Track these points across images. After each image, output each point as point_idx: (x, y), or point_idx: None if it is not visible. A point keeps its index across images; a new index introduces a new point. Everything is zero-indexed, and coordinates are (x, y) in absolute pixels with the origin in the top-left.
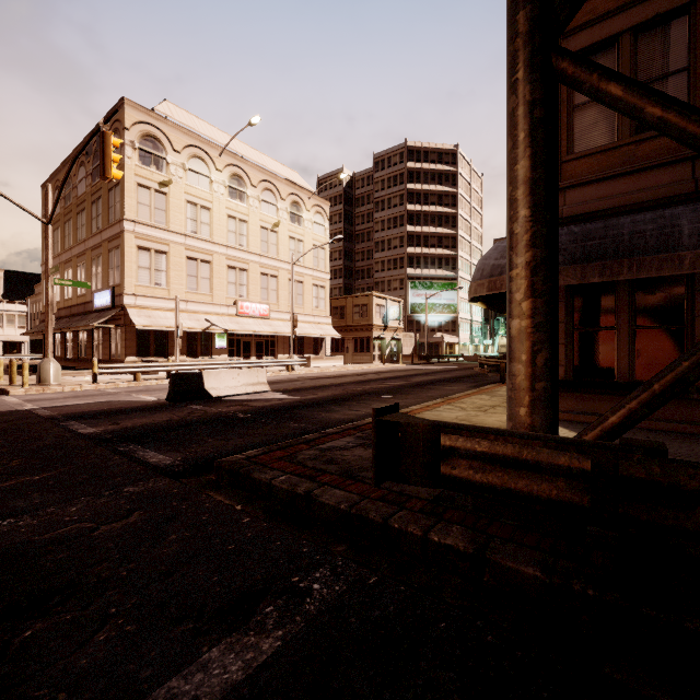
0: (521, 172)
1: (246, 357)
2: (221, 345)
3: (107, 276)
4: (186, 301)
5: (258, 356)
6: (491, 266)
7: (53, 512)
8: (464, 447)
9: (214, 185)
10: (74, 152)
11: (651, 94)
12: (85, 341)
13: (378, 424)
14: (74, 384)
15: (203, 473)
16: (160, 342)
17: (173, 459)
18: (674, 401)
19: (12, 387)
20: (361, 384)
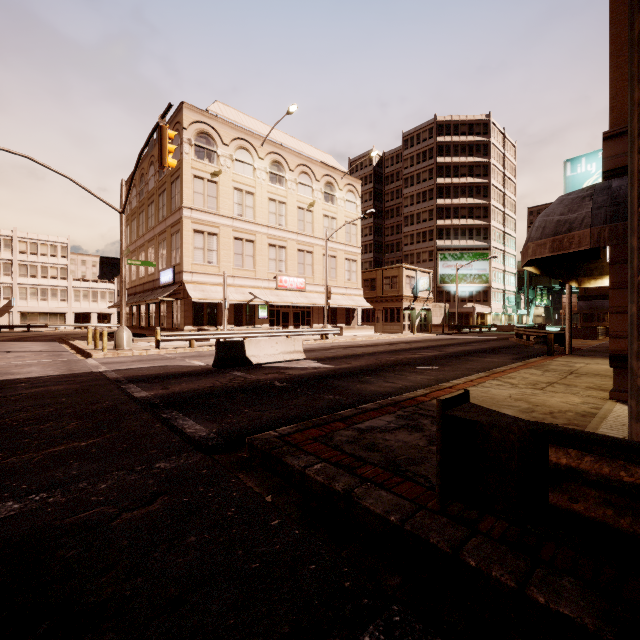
0: None
1: (285, 326)
2: (263, 315)
3: (170, 256)
4: (233, 276)
5: (295, 325)
6: (555, 222)
7: (83, 488)
8: (596, 472)
9: (257, 172)
10: (146, 154)
11: None
12: (154, 313)
13: (445, 421)
14: (142, 349)
15: (236, 448)
16: (211, 313)
17: (208, 431)
18: None
19: (95, 351)
20: (393, 354)
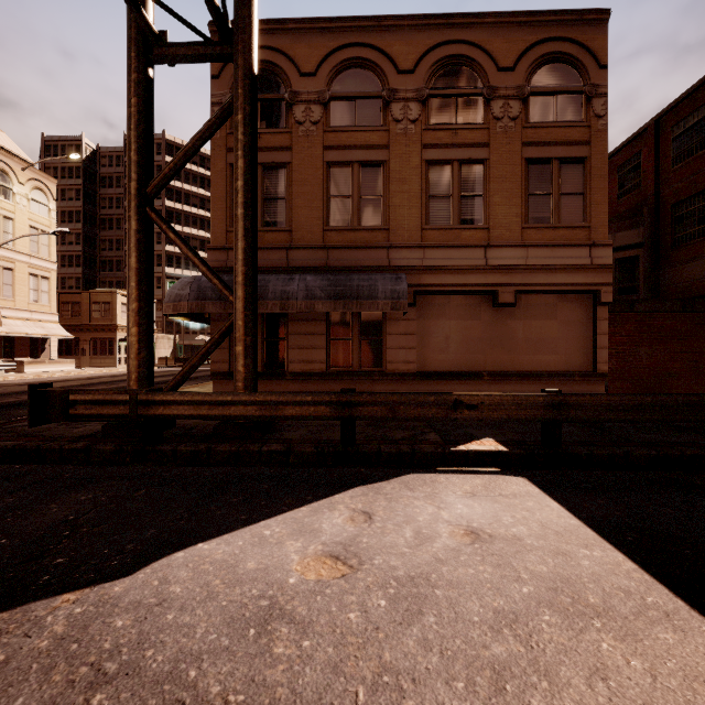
0: (131, 263)
1: None
2: None
3: None
4: None
5: None
6: (176, 294)
7: None
8: (81, 399)
9: None
10: None
11: (184, 244)
12: None
13: (33, 394)
14: None
15: None
16: None
17: None
18: (281, 381)
19: None
20: (86, 386)
